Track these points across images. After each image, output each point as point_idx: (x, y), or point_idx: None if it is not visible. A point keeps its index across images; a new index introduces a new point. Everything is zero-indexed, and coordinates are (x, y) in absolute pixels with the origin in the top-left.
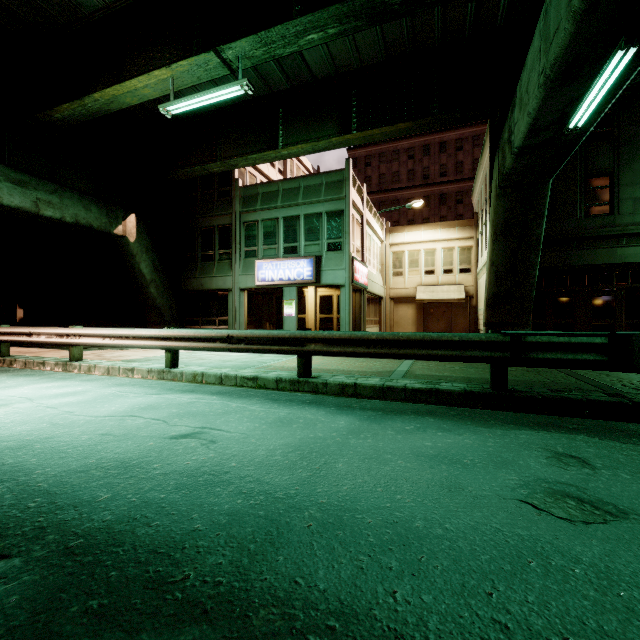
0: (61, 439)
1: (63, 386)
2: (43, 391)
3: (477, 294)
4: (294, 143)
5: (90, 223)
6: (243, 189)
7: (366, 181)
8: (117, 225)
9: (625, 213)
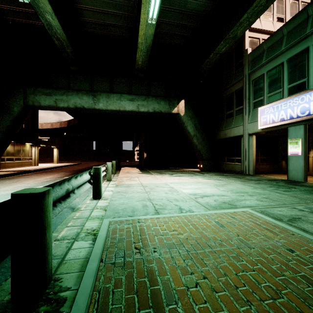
0: None
1: None
2: None
3: None
4: None
5: (160, 110)
6: (251, 54)
7: None
8: (174, 108)
9: None
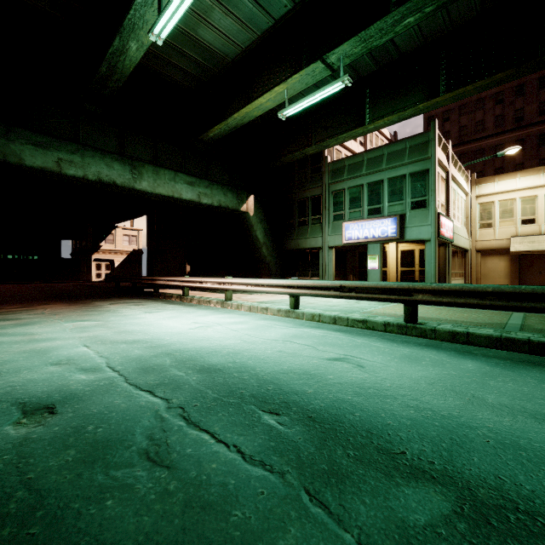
0: (256, 351)
1: (231, 317)
2: (222, 320)
3: None
4: (380, 117)
5: (227, 205)
6: (332, 164)
7: (444, 136)
8: (242, 204)
9: None
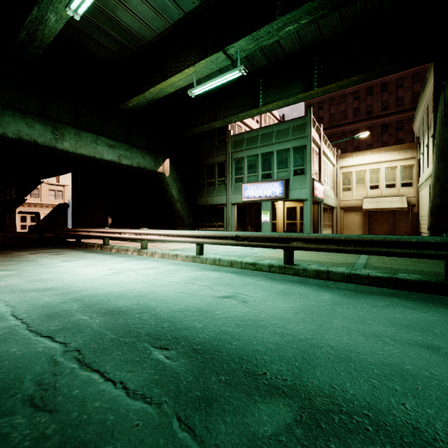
0: (160, 293)
1: (144, 263)
2: (135, 266)
3: (418, 203)
4: (270, 102)
5: (145, 166)
6: (234, 137)
7: (319, 121)
8: (159, 166)
9: None
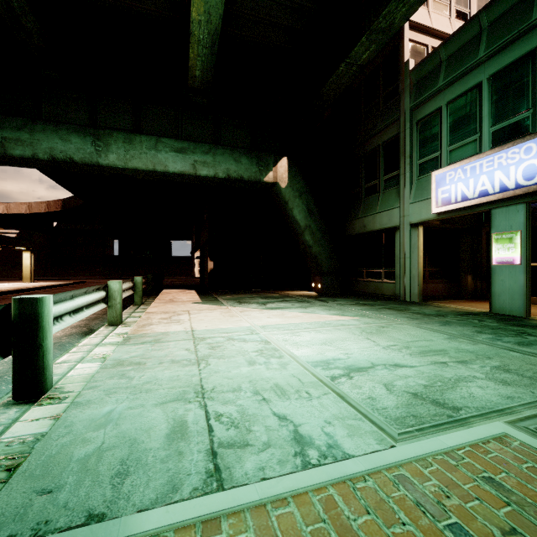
0: None
1: None
2: None
3: None
4: None
5: (240, 175)
6: (415, 71)
7: None
8: (267, 172)
9: None
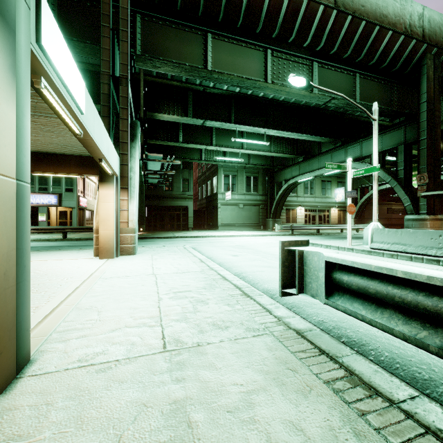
0: None
1: None
2: None
3: None
4: None
5: None
6: None
7: None
8: None
9: (175, 191)
